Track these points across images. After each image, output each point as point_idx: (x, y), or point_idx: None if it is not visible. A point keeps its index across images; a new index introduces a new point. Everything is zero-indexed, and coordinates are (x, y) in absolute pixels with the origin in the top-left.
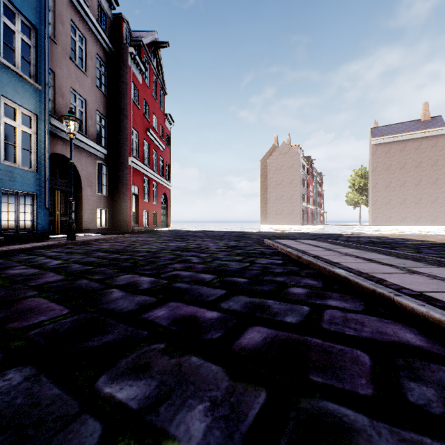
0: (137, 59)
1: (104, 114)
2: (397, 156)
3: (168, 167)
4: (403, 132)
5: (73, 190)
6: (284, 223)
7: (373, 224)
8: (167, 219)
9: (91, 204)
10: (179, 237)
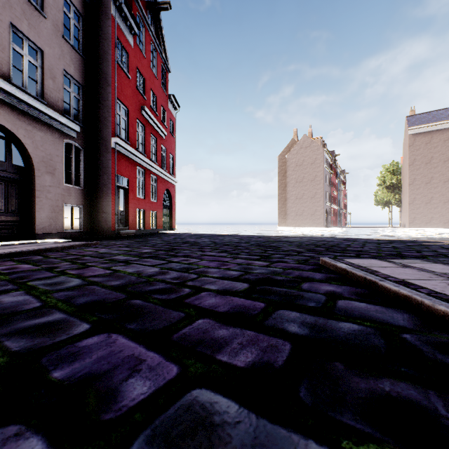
0: (124, 10)
1: (77, 78)
2: (440, 147)
3: (173, 160)
4: (448, 119)
5: (19, 176)
6: (305, 225)
7: (410, 226)
8: (171, 220)
9: (52, 199)
10: (169, 247)
